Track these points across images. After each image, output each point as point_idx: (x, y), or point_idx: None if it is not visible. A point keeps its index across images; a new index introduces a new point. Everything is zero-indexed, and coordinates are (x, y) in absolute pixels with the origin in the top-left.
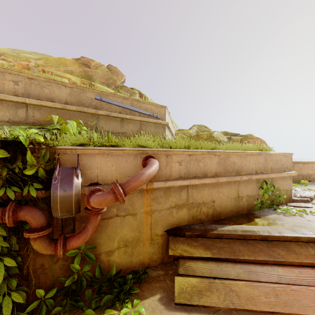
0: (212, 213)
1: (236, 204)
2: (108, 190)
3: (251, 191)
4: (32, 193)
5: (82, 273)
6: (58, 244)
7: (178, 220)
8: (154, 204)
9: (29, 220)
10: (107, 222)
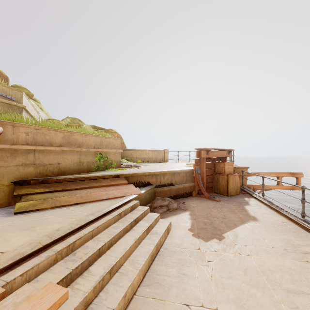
0: (58, 172)
1: (78, 167)
2: None
3: (91, 159)
4: None
5: None
6: None
7: (26, 175)
8: None
9: None
10: None
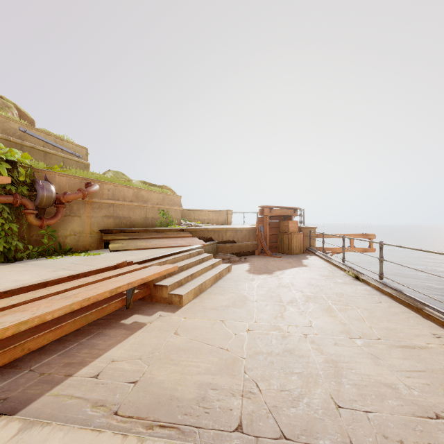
0: (129, 225)
1: (144, 222)
2: (77, 192)
3: (155, 215)
4: (24, 191)
5: (48, 246)
6: (44, 219)
7: (108, 225)
8: (92, 212)
9: (28, 204)
10: (63, 218)
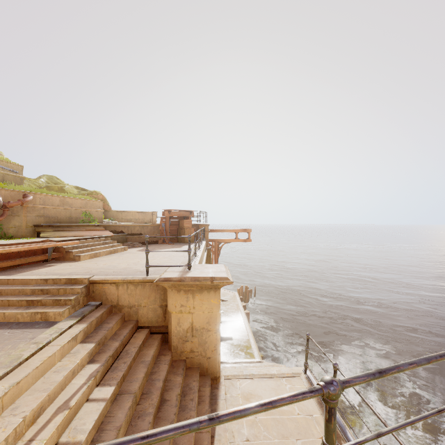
0: (57, 222)
1: (69, 220)
2: (18, 201)
3: (78, 215)
4: None
5: None
6: None
7: (40, 222)
8: (28, 213)
9: None
10: (7, 217)
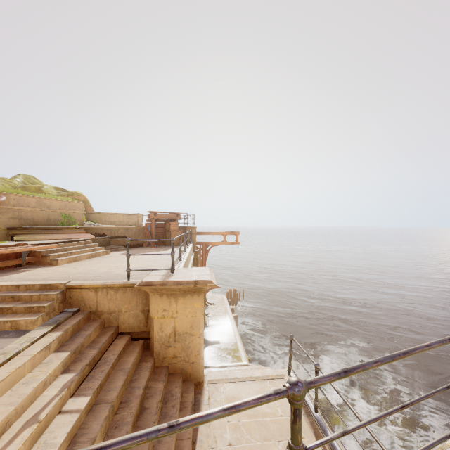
0: (33, 224)
1: (47, 222)
2: None
3: (57, 217)
4: None
5: None
6: None
7: (14, 224)
8: (0, 215)
9: None
10: None
